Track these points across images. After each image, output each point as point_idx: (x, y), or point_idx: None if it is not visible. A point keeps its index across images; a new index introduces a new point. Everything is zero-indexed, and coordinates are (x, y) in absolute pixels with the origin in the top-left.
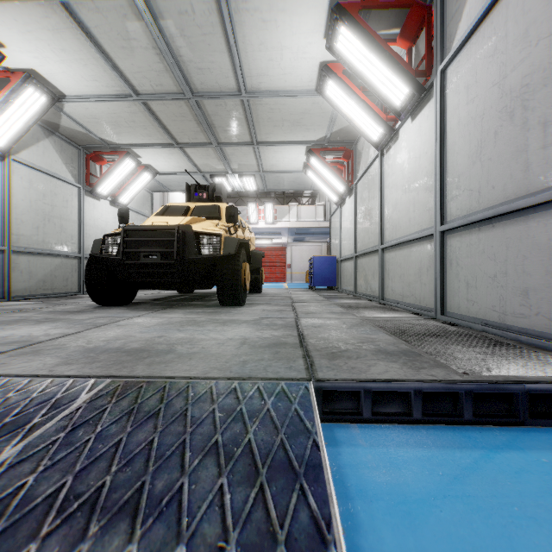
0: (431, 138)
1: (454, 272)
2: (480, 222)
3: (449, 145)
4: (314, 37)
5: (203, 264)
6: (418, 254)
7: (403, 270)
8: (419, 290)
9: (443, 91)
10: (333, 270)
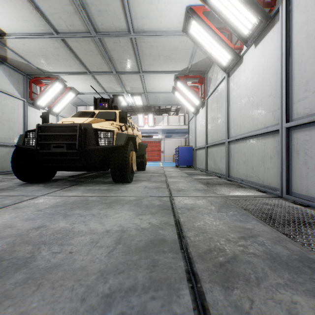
0: (275, 55)
1: (300, 161)
2: None
3: (295, 57)
4: None
5: (100, 152)
6: (262, 145)
7: (246, 157)
8: (262, 172)
9: (288, 15)
10: (191, 155)
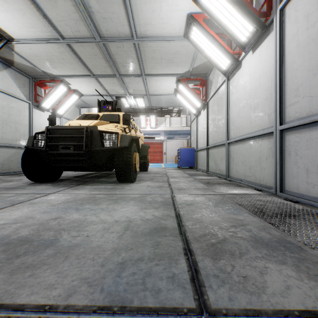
0: (270, 62)
1: (292, 161)
2: None
3: (288, 64)
4: None
5: (105, 153)
6: (258, 146)
7: (245, 157)
8: (259, 172)
9: (282, 25)
10: (192, 156)
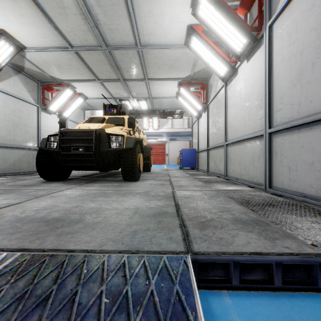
0: (261, 71)
1: (278, 160)
2: (300, 125)
3: (275, 75)
4: (184, 7)
5: (112, 154)
6: (252, 147)
7: (241, 158)
8: (252, 171)
9: (270, 40)
10: (194, 157)
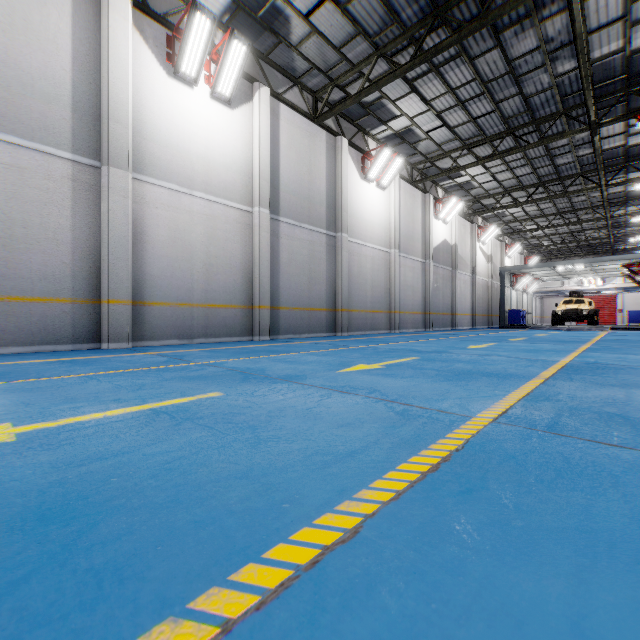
0: None
1: None
2: None
3: None
4: (616, 265)
5: (584, 316)
6: None
7: None
8: None
9: None
10: (639, 316)
